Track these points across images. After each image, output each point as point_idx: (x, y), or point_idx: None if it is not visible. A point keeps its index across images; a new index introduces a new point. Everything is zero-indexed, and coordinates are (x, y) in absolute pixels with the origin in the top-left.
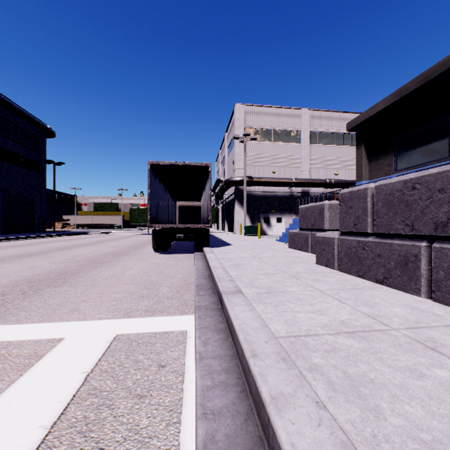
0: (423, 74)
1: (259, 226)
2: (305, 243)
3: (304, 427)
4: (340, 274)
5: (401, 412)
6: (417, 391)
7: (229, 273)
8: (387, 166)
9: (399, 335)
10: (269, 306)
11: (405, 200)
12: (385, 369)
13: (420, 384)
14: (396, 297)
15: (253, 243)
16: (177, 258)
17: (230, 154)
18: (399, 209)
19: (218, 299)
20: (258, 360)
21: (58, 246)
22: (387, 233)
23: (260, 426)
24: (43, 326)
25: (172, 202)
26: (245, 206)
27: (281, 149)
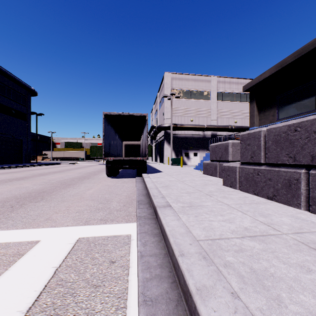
0: (297, 51)
1: (181, 158)
2: (215, 170)
3: (223, 314)
4: (241, 193)
5: (298, 301)
6: (307, 283)
7: (161, 192)
8: (271, 116)
9: (289, 238)
10: (191, 216)
11: (289, 139)
12: (281, 265)
13: (309, 277)
14: (283, 209)
15: (177, 171)
16: (123, 181)
17: (161, 108)
18: (285, 145)
19: (153, 211)
20: (185, 258)
21: (38, 173)
22: (276, 163)
23: (188, 311)
24: (25, 231)
25: (120, 142)
26: (171, 144)
27: (197, 104)
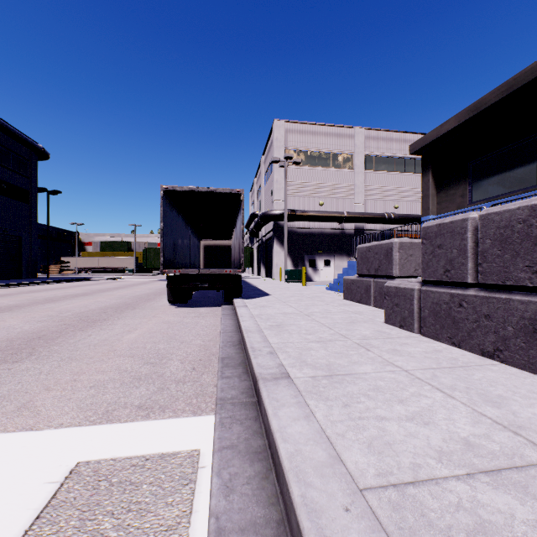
0: (506, 83)
1: (303, 270)
2: (366, 294)
3: None
4: (424, 340)
5: None
6: None
7: (268, 340)
8: (459, 198)
9: None
10: (335, 405)
11: (533, 234)
12: None
13: None
14: (524, 383)
15: (297, 293)
16: (199, 313)
17: (267, 182)
18: (523, 248)
19: (252, 385)
20: None
21: (45, 297)
22: (501, 283)
23: None
24: None
25: (195, 241)
26: (286, 246)
27: (330, 176)
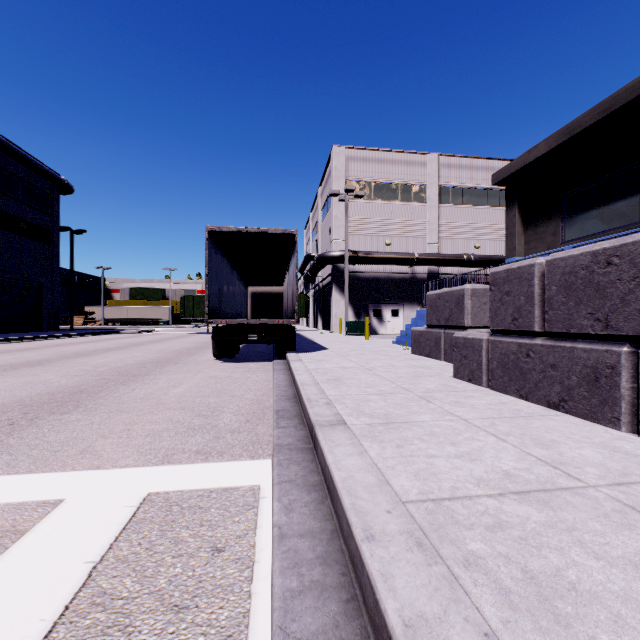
0: (604, 102)
1: (367, 321)
2: (436, 347)
3: None
4: (492, 394)
5: None
6: None
7: (325, 393)
8: (550, 236)
9: (602, 498)
10: (389, 446)
11: (594, 281)
12: (592, 562)
13: None
14: (582, 430)
15: (359, 346)
16: (248, 368)
17: (325, 218)
18: (585, 295)
19: (308, 434)
20: (377, 546)
21: (74, 351)
22: (566, 332)
23: None
24: (33, 479)
25: (242, 287)
26: (346, 293)
27: (399, 211)
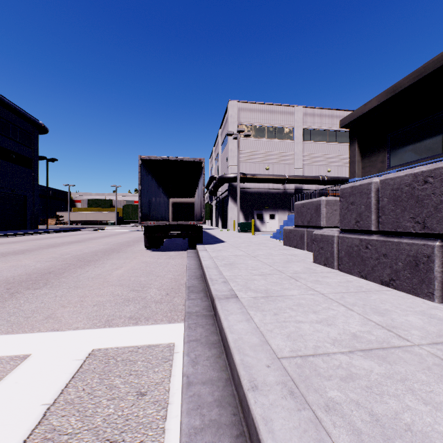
0: (417, 70)
1: (252, 222)
2: (301, 240)
3: None
4: (341, 274)
5: None
6: None
7: (223, 274)
8: (380, 163)
9: (425, 354)
10: (268, 314)
11: (415, 195)
12: (421, 407)
13: None
14: (407, 301)
15: (247, 240)
16: (169, 256)
17: (223, 151)
18: (408, 205)
19: (210, 304)
20: (259, 395)
21: (47, 243)
22: (394, 231)
23: None
24: (9, 339)
25: (165, 199)
26: (238, 202)
27: (275, 146)
